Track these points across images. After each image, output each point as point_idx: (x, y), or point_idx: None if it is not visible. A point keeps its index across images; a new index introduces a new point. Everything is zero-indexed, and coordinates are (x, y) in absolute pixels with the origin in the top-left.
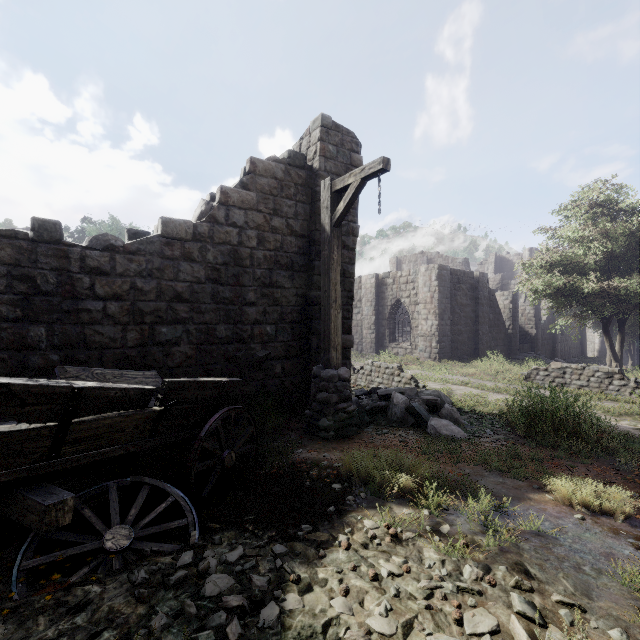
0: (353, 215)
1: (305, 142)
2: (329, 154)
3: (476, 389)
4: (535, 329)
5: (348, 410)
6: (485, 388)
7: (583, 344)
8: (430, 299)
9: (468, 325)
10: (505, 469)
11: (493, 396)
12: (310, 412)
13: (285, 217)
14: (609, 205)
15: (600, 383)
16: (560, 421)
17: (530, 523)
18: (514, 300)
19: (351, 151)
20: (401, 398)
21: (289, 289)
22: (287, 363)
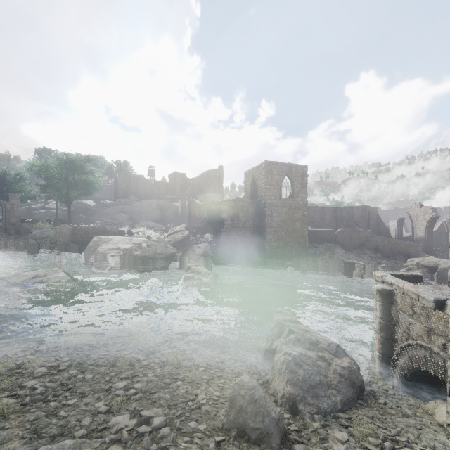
0: None
1: None
2: None
3: None
4: None
5: None
6: None
7: None
8: None
9: None
10: None
11: None
12: None
13: None
14: None
15: None
16: None
17: None
18: None
19: None
20: None
21: None
22: None
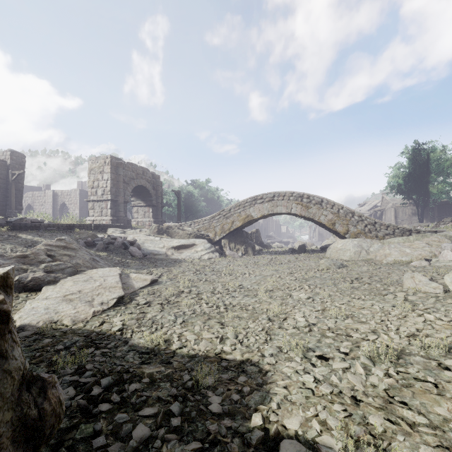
0: (23, 175)
1: (5, 153)
2: (14, 159)
3: None
4: None
5: None
6: None
7: None
8: (76, 202)
9: None
10: None
11: None
12: None
13: None
14: None
15: None
16: None
17: None
18: None
19: (22, 158)
20: None
21: None
22: None
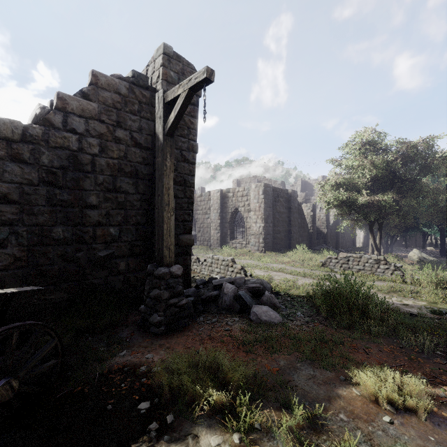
0: (193, 134)
1: (150, 68)
2: (171, 79)
3: (289, 274)
4: (326, 229)
5: (180, 304)
6: (296, 273)
7: (354, 239)
8: (258, 208)
9: (284, 226)
10: (315, 358)
11: (302, 280)
12: (144, 308)
13: (129, 130)
14: (374, 145)
15: (372, 267)
16: (352, 302)
17: (345, 443)
18: (313, 209)
19: None
20: (231, 287)
21: (133, 194)
22: (131, 260)
